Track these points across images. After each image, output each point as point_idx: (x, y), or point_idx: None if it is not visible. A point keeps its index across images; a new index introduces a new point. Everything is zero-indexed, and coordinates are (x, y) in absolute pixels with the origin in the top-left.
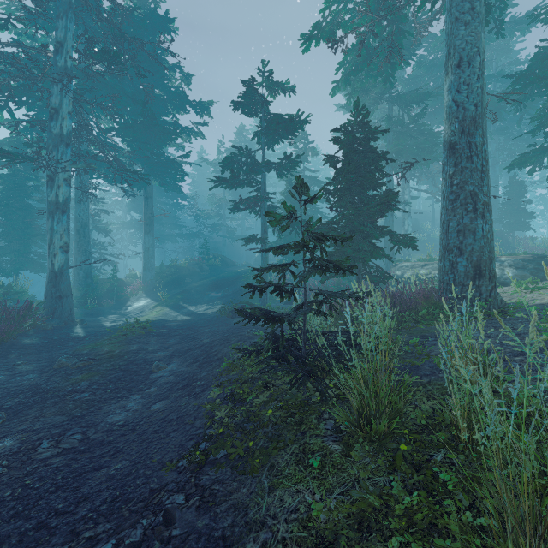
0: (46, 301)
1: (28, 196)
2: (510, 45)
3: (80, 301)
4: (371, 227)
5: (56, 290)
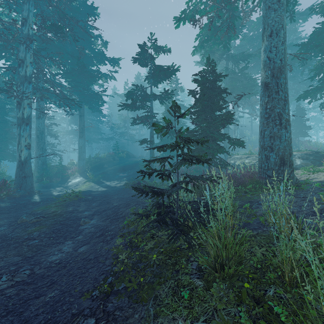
0: (16, 179)
1: (6, 114)
2: (296, 28)
3: (38, 179)
4: (217, 134)
5: (22, 172)
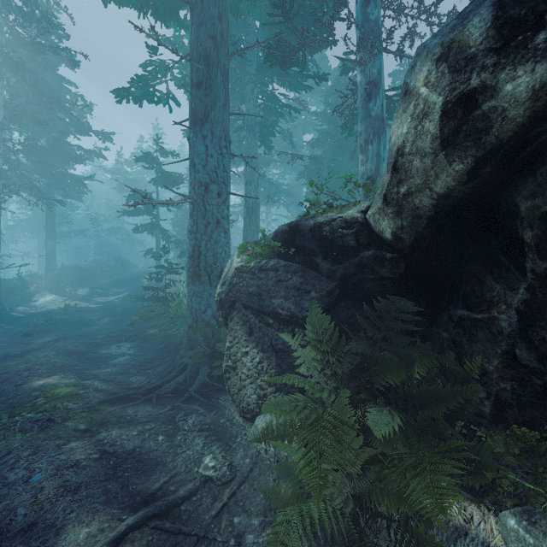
0: None
1: None
2: None
3: None
4: None
5: None
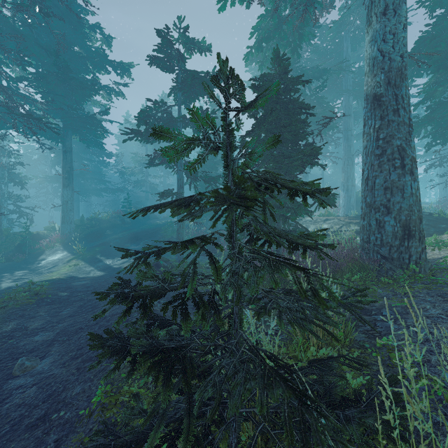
0: None
1: None
2: None
3: None
4: None
5: None
